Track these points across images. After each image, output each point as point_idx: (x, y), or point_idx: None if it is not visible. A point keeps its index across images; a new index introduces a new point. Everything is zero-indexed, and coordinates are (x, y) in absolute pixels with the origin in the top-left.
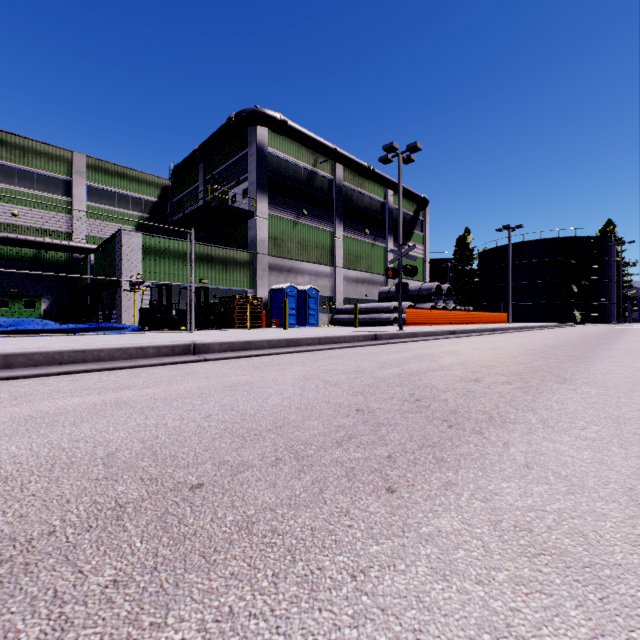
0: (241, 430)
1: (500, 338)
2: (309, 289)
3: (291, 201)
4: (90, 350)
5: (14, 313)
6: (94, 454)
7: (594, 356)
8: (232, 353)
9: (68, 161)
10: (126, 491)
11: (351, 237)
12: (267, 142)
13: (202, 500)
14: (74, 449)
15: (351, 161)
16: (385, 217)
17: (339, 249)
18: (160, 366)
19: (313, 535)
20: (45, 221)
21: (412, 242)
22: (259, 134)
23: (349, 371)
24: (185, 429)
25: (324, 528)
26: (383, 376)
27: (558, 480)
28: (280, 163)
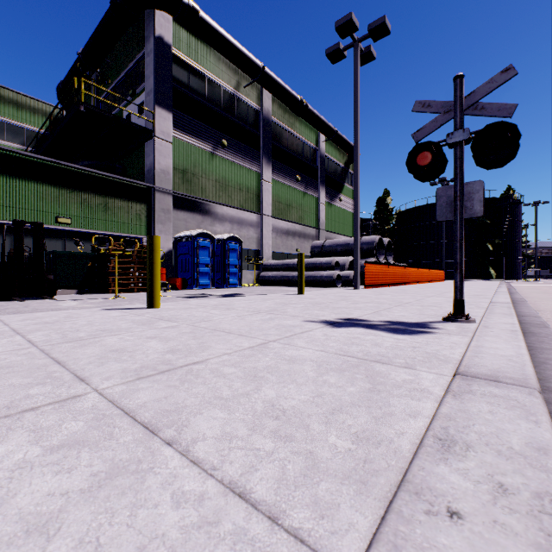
0: None
1: None
2: (229, 238)
3: (206, 126)
4: None
5: None
6: None
7: None
8: None
9: None
10: None
11: (281, 182)
12: (171, 39)
13: None
14: None
15: (281, 88)
16: (316, 165)
17: (267, 194)
18: None
19: None
20: None
21: (343, 195)
22: (159, 24)
23: None
24: None
25: None
26: None
27: None
28: (191, 74)
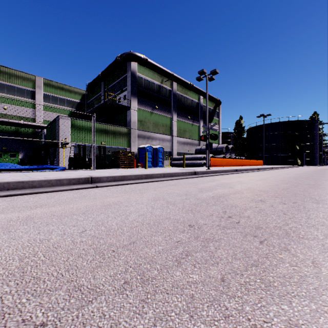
0: (103, 246)
1: (262, 173)
2: (159, 147)
3: (149, 101)
4: (27, 181)
5: (4, 160)
6: None
7: (322, 184)
8: (113, 182)
9: (33, 81)
10: None
11: (181, 120)
12: (137, 70)
13: None
14: None
15: (181, 80)
16: (198, 110)
17: (174, 126)
18: (69, 190)
19: None
20: (21, 112)
21: (212, 123)
22: (132, 66)
23: (182, 194)
24: (61, 245)
25: None
26: (203, 198)
27: None
28: (143, 81)
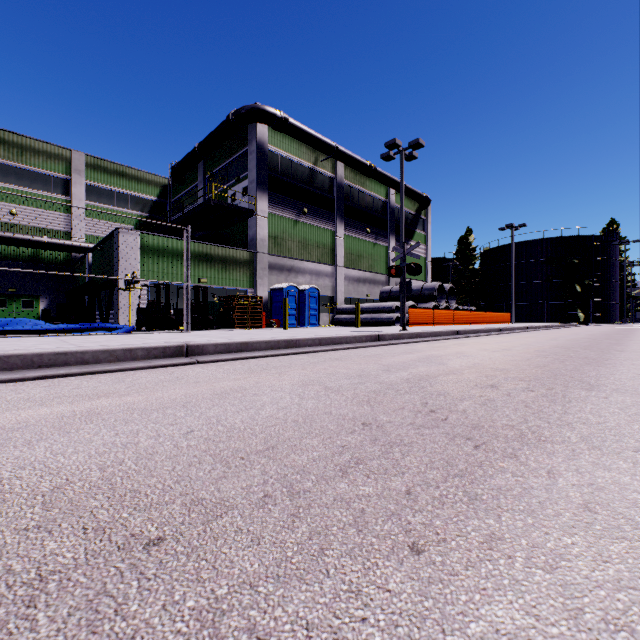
0: (225, 452)
1: (506, 338)
2: (310, 289)
3: (291, 199)
4: (73, 352)
5: (12, 313)
6: (36, 488)
7: (612, 358)
8: (227, 355)
9: (67, 159)
10: (57, 550)
11: (352, 236)
12: (267, 140)
13: (157, 567)
14: (14, 480)
15: (352, 159)
16: (387, 216)
17: (340, 248)
18: (149, 369)
19: (309, 639)
20: (43, 220)
21: (414, 241)
22: (259, 131)
23: (352, 375)
24: (158, 450)
25: (326, 625)
26: (390, 381)
27: (637, 532)
28: (280, 161)
